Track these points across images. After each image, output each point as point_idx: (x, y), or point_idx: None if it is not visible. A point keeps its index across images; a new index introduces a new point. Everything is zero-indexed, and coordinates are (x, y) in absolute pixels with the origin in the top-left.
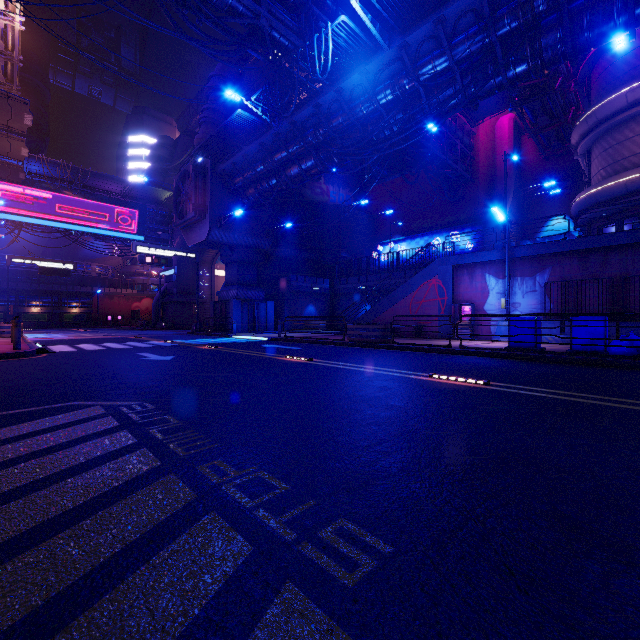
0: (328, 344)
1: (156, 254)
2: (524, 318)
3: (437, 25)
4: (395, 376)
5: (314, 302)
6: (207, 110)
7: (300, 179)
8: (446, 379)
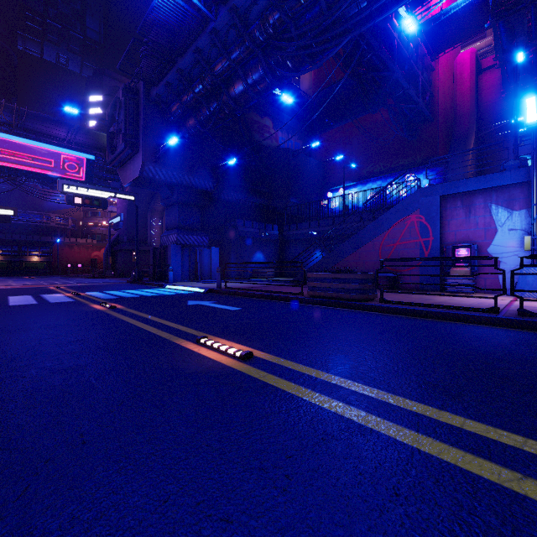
0: (280, 300)
1: (87, 194)
2: None
3: None
4: None
5: (262, 249)
6: (148, 43)
7: (245, 98)
8: None
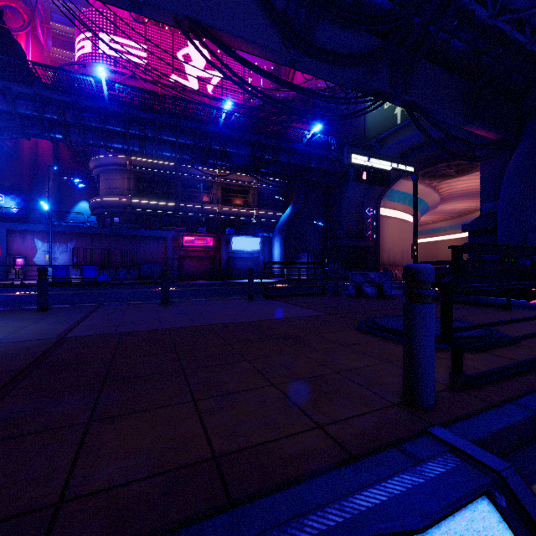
0: None
1: None
2: (61, 267)
3: (5, 89)
4: None
5: None
6: None
7: None
8: (25, 293)
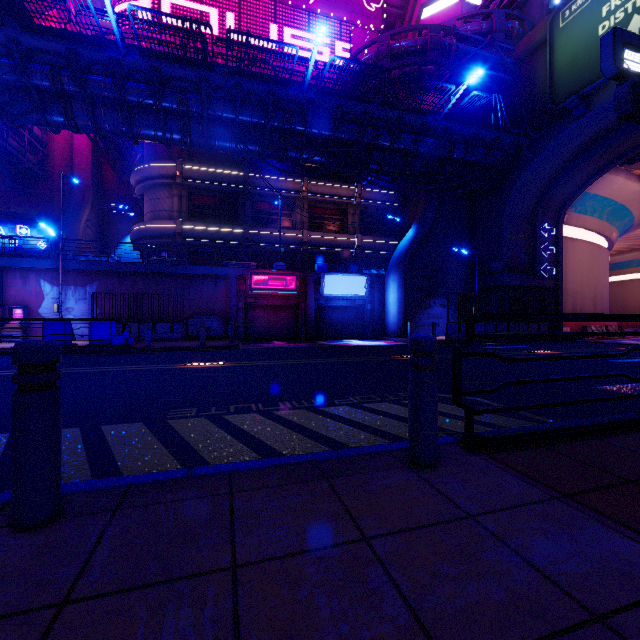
0: None
1: None
2: (56, 322)
3: None
4: None
5: None
6: None
7: None
8: None
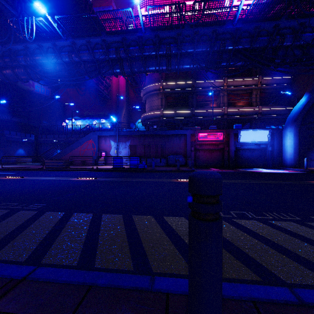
0: (33, 170)
1: None
2: (117, 157)
3: (87, 43)
4: (64, 179)
5: (23, 147)
6: None
7: (13, 78)
8: (83, 179)
